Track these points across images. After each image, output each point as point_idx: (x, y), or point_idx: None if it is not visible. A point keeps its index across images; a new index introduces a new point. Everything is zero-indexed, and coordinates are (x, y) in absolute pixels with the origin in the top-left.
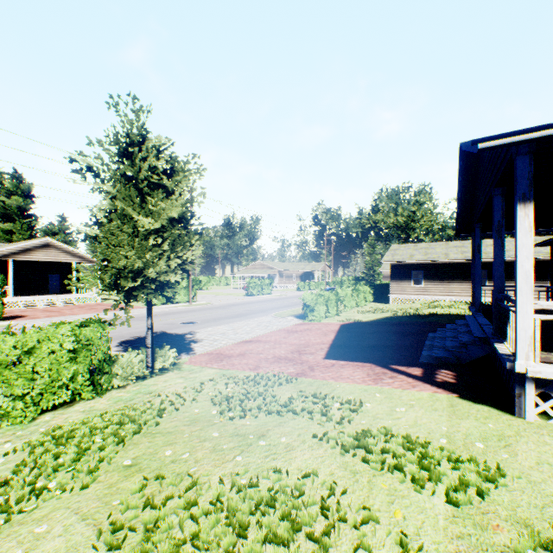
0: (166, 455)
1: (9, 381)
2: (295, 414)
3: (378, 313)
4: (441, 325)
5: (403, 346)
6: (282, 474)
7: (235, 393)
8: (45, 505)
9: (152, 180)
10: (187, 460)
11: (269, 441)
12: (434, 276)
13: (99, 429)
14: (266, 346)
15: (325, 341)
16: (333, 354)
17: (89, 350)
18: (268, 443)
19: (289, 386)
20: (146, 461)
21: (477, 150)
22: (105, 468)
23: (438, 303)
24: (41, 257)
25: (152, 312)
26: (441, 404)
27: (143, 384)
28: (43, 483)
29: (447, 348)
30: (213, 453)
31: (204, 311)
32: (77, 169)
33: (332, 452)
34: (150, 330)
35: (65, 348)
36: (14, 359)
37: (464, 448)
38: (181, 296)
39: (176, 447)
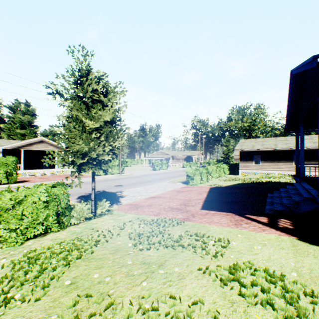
0: (95, 277)
1: (7, 220)
2: (183, 248)
3: (233, 181)
4: (275, 189)
5: (252, 202)
6: (176, 300)
7: (144, 231)
8: (9, 312)
9: (94, 98)
10: (109, 282)
11: (166, 269)
12: (267, 159)
13: (56, 254)
14: (164, 200)
15: (201, 198)
16: (207, 206)
17: (56, 201)
18: (165, 272)
19: (179, 227)
20: (81, 281)
21: (316, 64)
22: (54, 284)
23: (271, 175)
24: (39, 148)
25: (95, 179)
26: (286, 244)
27: (89, 222)
28: (12, 294)
29: (284, 204)
30: (127, 277)
31: (128, 179)
32: (50, 92)
33: (213, 282)
34: (94, 190)
35: (41, 200)
36: (10, 206)
37: (311, 281)
38: (115, 170)
39: (103, 270)
